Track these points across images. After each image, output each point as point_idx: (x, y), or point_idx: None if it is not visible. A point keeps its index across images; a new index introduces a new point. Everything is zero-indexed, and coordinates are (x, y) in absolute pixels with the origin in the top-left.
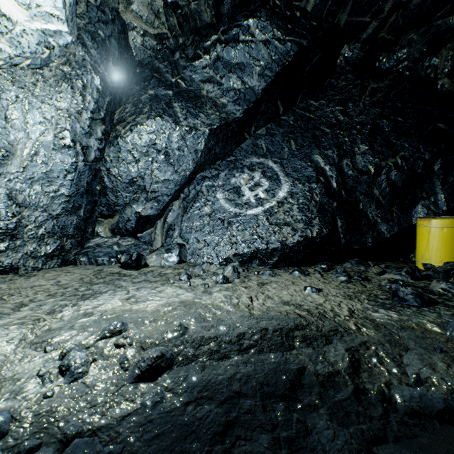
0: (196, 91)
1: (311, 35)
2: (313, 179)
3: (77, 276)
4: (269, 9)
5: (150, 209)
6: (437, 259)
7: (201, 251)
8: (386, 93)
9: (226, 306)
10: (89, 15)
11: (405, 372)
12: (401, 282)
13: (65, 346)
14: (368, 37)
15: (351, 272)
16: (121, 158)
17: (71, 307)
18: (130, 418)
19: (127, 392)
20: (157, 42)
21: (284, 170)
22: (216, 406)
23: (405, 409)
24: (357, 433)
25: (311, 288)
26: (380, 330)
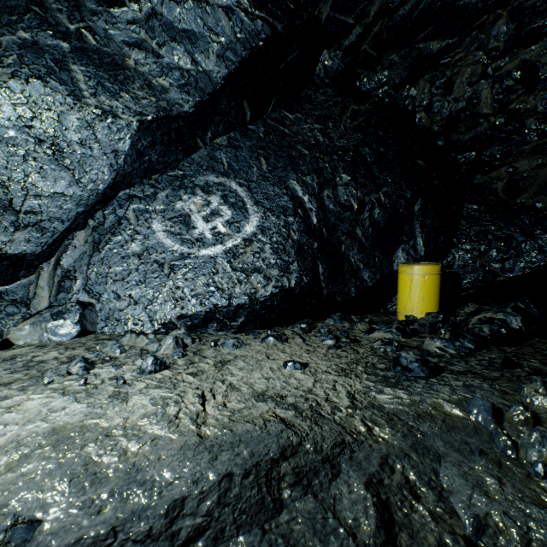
0: (117, 56)
1: (288, 19)
2: (289, 211)
3: None
4: None
5: (26, 243)
6: (419, 310)
7: (124, 313)
8: (368, 118)
9: (153, 427)
10: None
11: (453, 508)
12: (396, 343)
13: None
14: (351, 45)
15: (336, 332)
16: None
17: None
18: None
19: None
20: None
21: (252, 196)
22: None
23: None
24: None
25: (293, 363)
26: (397, 428)
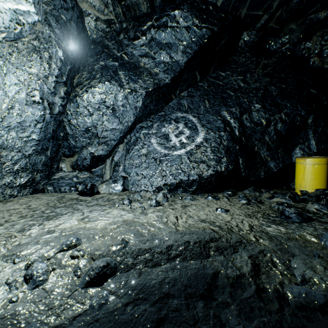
0: (136, 63)
1: (220, 23)
2: (221, 128)
3: (44, 201)
4: (189, 3)
5: (101, 151)
6: (310, 187)
7: (140, 182)
8: (274, 67)
9: (158, 224)
10: (54, 3)
11: (293, 273)
12: (286, 204)
13: (31, 258)
14: (261, 26)
15: (249, 197)
16: (79, 112)
17: (37, 226)
18: (80, 318)
19: (78, 296)
20: (107, 26)
21: (200, 122)
22: (149, 306)
23: (295, 304)
24: (260, 325)
25: (221, 209)
26: (273, 241)
